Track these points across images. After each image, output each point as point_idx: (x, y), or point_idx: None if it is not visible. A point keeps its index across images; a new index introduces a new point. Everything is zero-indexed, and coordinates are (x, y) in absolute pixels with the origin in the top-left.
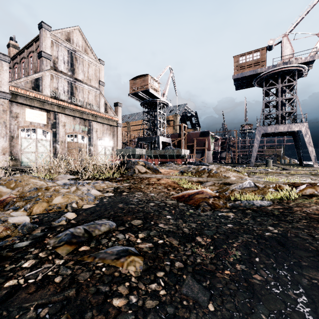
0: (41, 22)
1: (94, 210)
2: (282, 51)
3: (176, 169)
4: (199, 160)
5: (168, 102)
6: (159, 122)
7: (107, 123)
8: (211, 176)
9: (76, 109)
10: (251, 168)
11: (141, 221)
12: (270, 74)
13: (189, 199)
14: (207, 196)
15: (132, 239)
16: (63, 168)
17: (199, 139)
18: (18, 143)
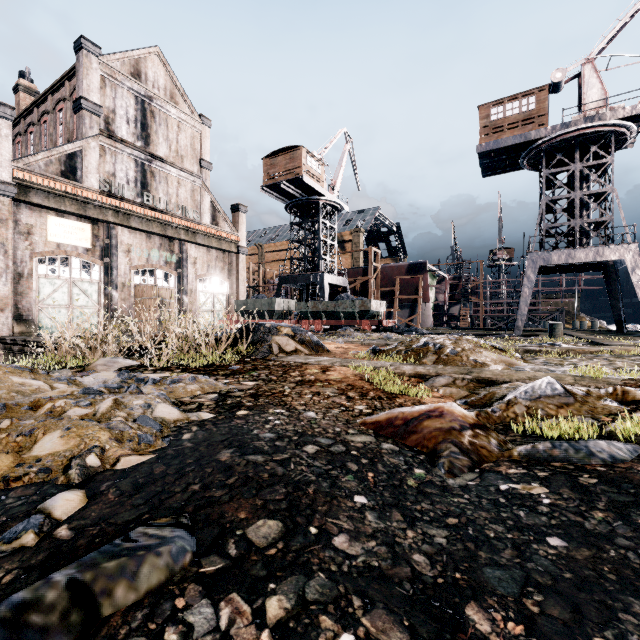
0: (79, 37)
1: (146, 477)
2: (582, 94)
3: (361, 343)
4: (406, 322)
5: (342, 203)
6: (324, 245)
7: (218, 246)
8: (444, 361)
9: (153, 217)
10: (521, 341)
11: (280, 525)
12: (556, 141)
13: (408, 430)
14: (455, 424)
15: (242, 635)
16: (111, 343)
17: (405, 280)
18: (31, 288)
